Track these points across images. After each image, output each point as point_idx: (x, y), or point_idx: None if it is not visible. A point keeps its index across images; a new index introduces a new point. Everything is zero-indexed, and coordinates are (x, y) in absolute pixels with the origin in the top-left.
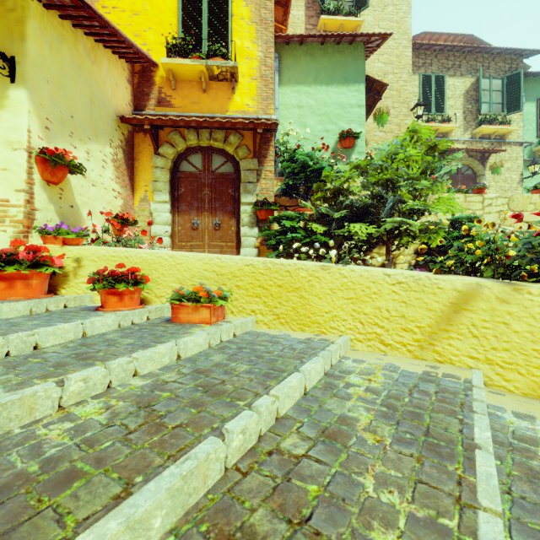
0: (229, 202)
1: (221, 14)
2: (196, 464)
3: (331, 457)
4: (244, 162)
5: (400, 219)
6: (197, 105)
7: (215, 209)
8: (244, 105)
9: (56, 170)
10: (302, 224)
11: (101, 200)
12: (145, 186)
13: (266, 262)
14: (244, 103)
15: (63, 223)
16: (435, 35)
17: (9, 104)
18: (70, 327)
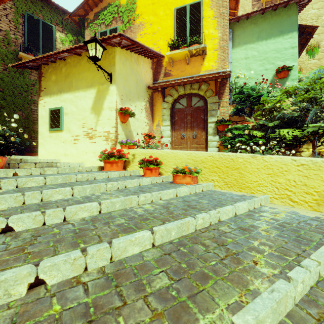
0: (201, 122)
1: (196, 19)
2: (185, 222)
3: (241, 234)
4: (209, 99)
5: (319, 124)
6: (184, 72)
7: (193, 127)
8: (210, 67)
9: (125, 117)
10: (247, 132)
11: (140, 127)
12: (158, 118)
13: (219, 154)
14: (210, 65)
15: (128, 139)
16: None
17: (110, 92)
18: (135, 181)
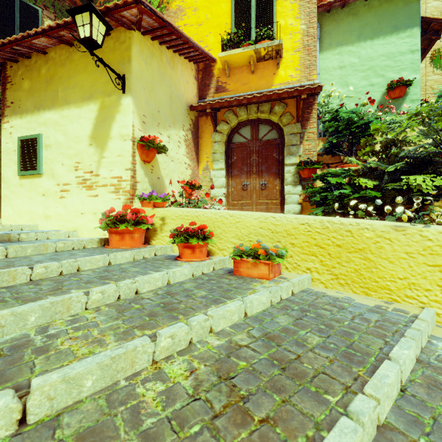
0: (274, 165)
1: (267, 2)
2: None
3: None
4: (287, 127)
5: None
6: (247, 85)
7: (261, 172)
8: (287, 77)
9: (149, 152)
10: (346, 180)
11: (177, 171)
12: (207, 157)
13: (323, 221)
14: (287, 75)
15: (153, 191)
16: None
17: (122, 109)
18: (159, 277)
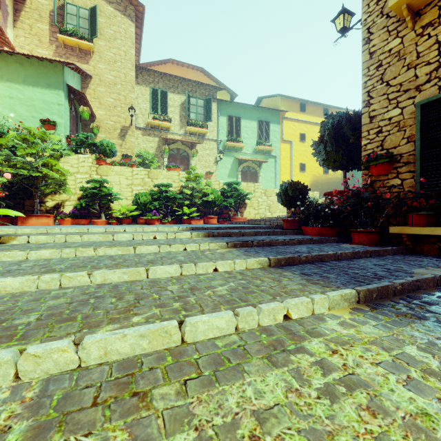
0: None
1: None
2: None
3: None
4: None
5: None
6: None
7: None
8: None
9: None
10: None
11: None
12: None
13: None
14: None
15: None
16: (180, 63)
17: None
18: None
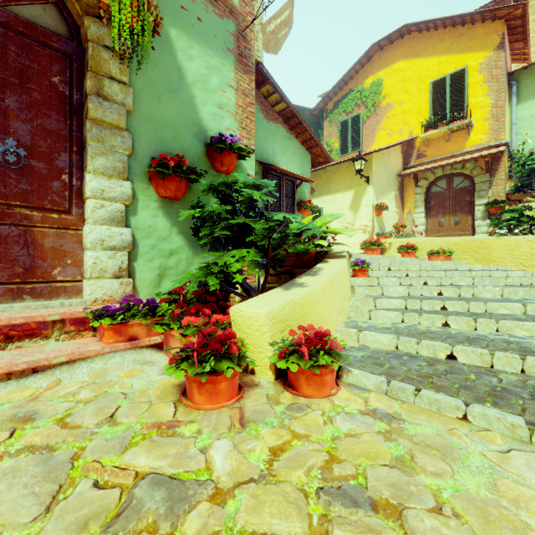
0: (466, 206)
1: (459, 89)
2: (435, 265)
3: None
4: (477, 178)
5: None
6: (442, 150)
7: (455, 212)
8: (477, 140)
9: (380, 211)
10: (533, 212)
11: (390, 218)
12: (409, 205)
13: (470, 238)
14: (477, 139)
15: (384, 230)
16: None
17: (367, 192)
18: (399, 258)
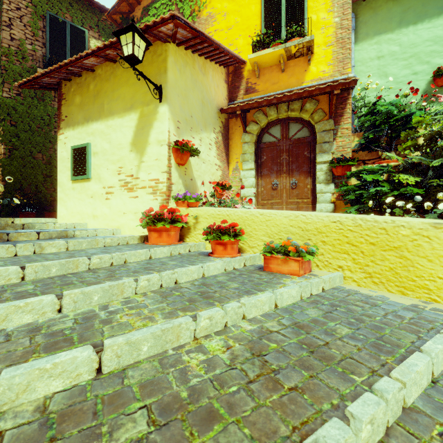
0: (305, 163)
1: None
2: None
3: None
4: (319, 125)
5: None
6: (277, 84)
7: (292, 171)
8: (319, 73)
9: (183, 156)
10: (384, 177)
11: (208, 173)
12: (236, 158)
13: (355, 219)
14: (319, 71)
15: (187, 191)
16: None
17: (159, 116)
18: (195, 269)
